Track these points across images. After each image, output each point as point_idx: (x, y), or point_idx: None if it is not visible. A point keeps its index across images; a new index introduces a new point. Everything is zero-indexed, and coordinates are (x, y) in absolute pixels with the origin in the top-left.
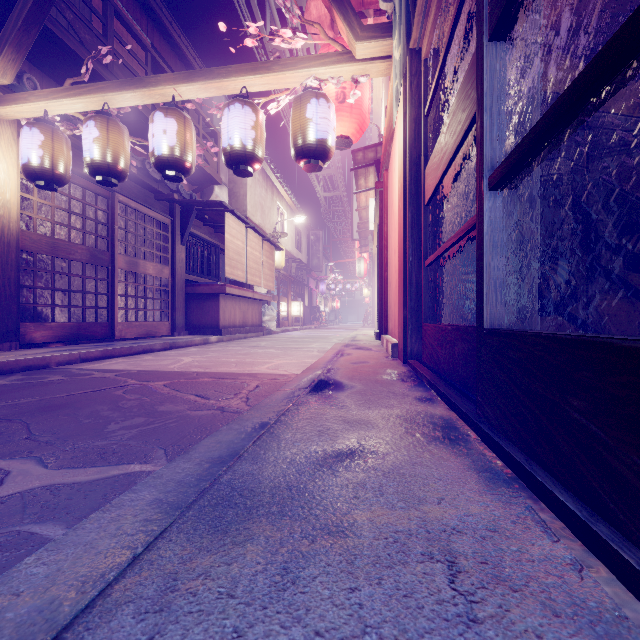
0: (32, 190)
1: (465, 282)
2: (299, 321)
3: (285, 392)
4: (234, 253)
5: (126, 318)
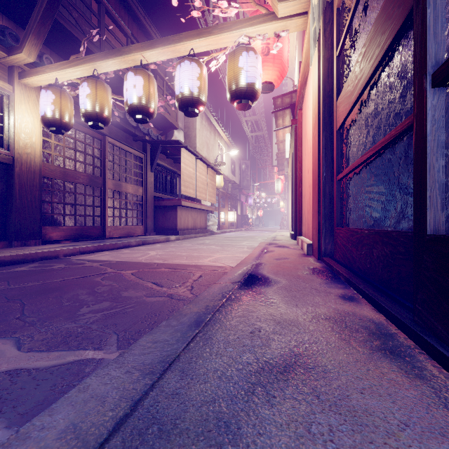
0: (50, 135)
1: (371, 193)
2: (233, 225)
3: (221, 285)
4: (187, 177)
5: (113, 223)
